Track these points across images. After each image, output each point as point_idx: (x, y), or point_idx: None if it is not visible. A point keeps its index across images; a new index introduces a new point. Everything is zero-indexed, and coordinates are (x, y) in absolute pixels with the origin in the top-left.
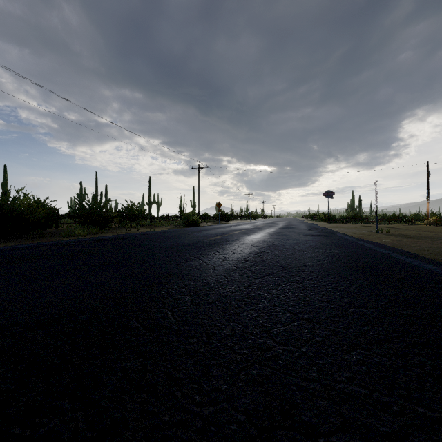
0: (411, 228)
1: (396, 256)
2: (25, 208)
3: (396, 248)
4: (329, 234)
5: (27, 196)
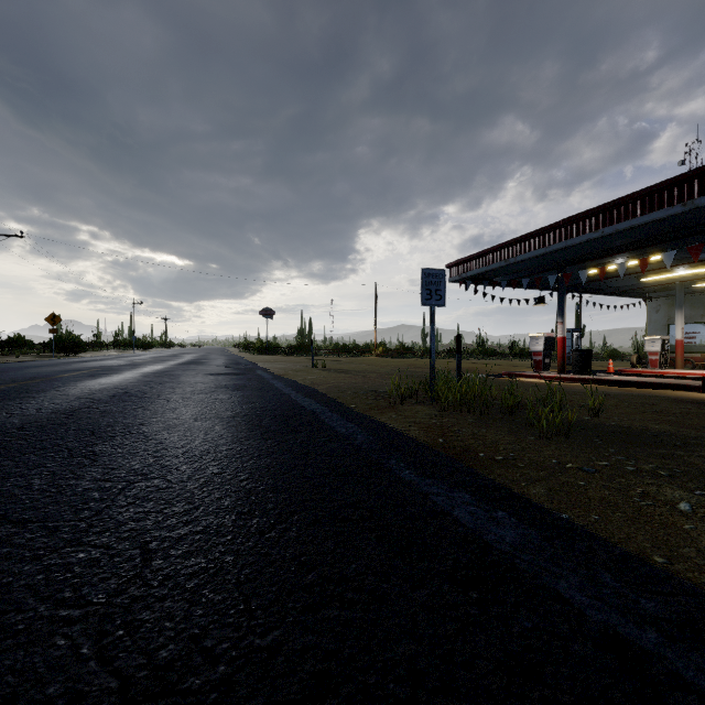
0: (356, 361)
1: (294, 397)
2: None
3: (306, 387)
4: (245, 371)
5: None
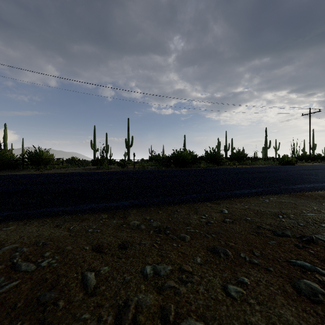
0: None
1: None
2: (185, 155)
3: None
4: None
5: (185, 151)
